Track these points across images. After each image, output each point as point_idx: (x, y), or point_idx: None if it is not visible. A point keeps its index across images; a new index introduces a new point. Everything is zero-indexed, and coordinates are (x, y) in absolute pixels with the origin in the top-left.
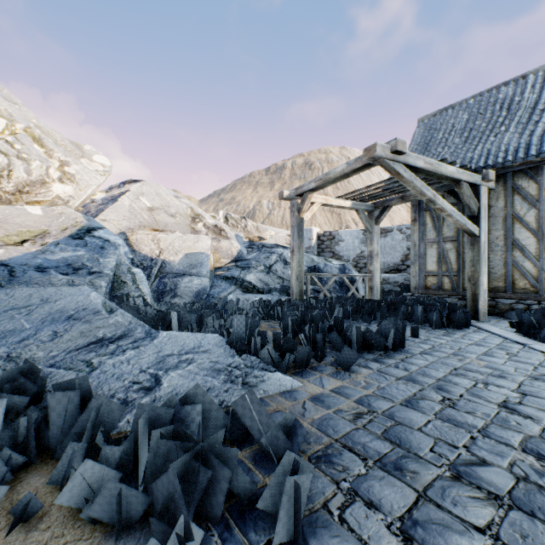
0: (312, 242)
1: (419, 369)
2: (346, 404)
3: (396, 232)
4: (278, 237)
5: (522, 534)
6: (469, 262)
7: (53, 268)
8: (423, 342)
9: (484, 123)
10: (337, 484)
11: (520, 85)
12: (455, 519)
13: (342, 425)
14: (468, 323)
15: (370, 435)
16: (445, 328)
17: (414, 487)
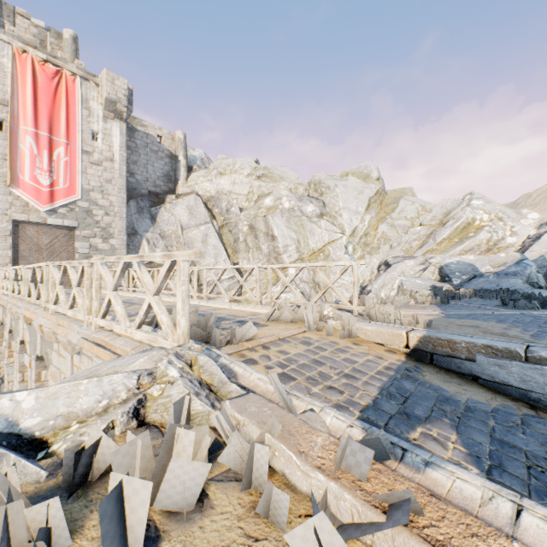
0: None
1: None
2: None
3: None
4: None
5: None
6: None
7: (508, 274)
8: None
9: None
10: None
11: None
12: None
13: None
14: None
15: None
16: None
17: None
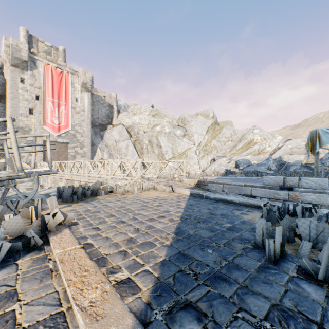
0: None
1: None
2: None
3: None
4: None
5: None
6: None
7: (262, 164)
8: None
9: None
10: None
11: None
12: None
13: None
14: None
15: None
16: None
17: None
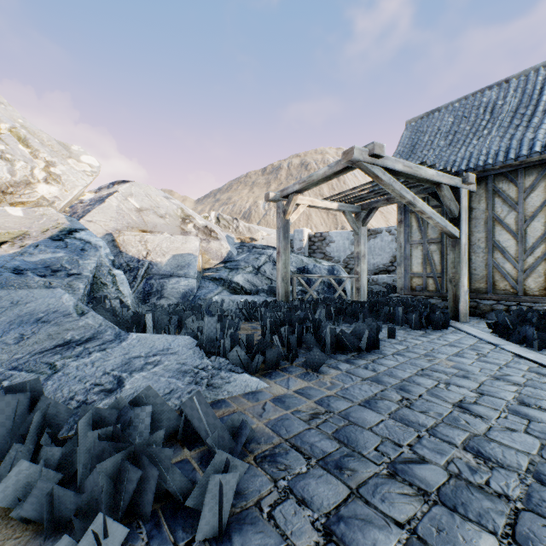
0: (303, 243)
1: (387, 369)
2: (305, 405)
3: (385, 234)
4: (270, 238)
5: (438, 528)
6: (450, 264)
7: (30, 270)
8: (399, 343)
9: (468, 127)
10: (275, 483)
11: (503, 89)
12: (379, 514)
13: (296, 425)
14: (447, 324)
15: (321, 435)
16: (425, 329)
17: (348, 485)
